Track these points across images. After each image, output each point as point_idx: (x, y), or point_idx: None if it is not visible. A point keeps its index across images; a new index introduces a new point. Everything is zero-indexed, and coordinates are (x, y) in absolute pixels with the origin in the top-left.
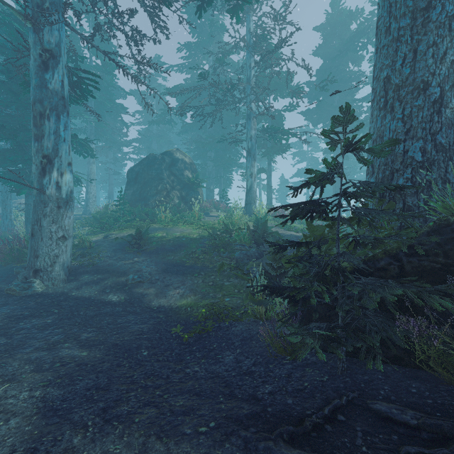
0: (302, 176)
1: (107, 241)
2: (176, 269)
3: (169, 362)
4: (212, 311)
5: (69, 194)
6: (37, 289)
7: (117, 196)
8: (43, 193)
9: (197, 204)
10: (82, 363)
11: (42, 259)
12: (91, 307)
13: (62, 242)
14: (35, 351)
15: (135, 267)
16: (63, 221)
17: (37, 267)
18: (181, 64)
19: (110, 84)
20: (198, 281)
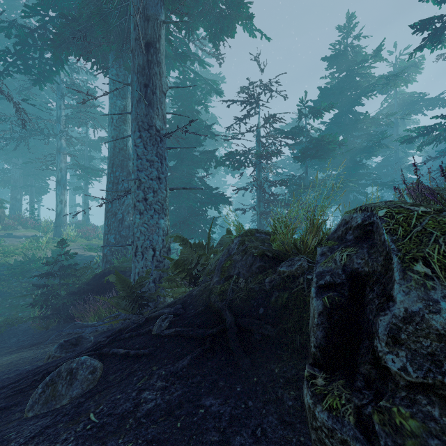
0: None
1: None
2: None
3: None
4: (6, 322)
5: None
6: None
7: None
8: None
9: None
10: None
11: None
12: None
13: None
14: None
15: None
16: None
17: None
18: None
19: None
20: None
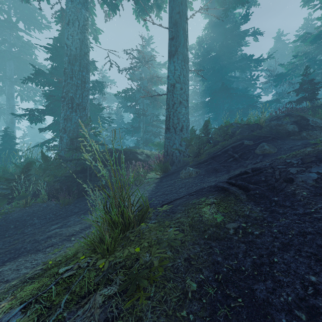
0: None
1: None
2: None
3: None
4: None
5: None
6: None
7: None
8: None
9: None
10: None
11: None
12: None
13: None
14: None
15: None
16: None
17: None
18: None
19: None
20: None
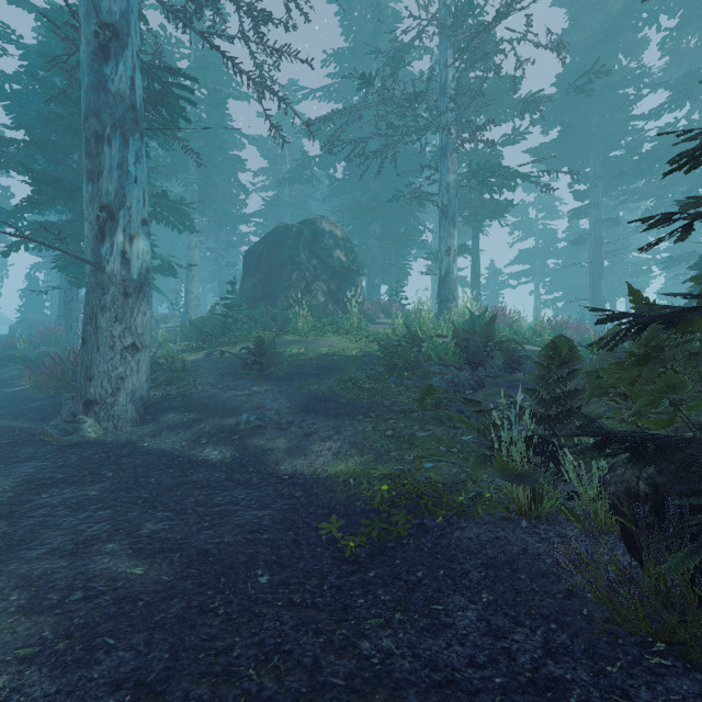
0: (527, 262)
1: (210, 361)
2: (323, 407)
3: (316, 609)
4: (400, 488)
5: (144, 274)
6: (87, 434)
7: (227, 290)
8: (101, 270)
9: (355, 305)
10: (128, 596)
11: (99, 383)
12: (171, 470)
13: (132, 356)
14: (48, 557)
15: (252, 401)
16: (133, 319)
17: (89, 396)
18: (328, 86)
19: (220, 124)
20: (364, 428)
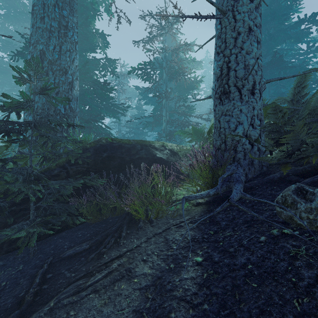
0: None
1: None
2: None
3: None
4: None
5: None
6: None
7: None
8: None
9: None
10: None
11: None
12: None
13: None
14: None
15: None
16: None
17: None
18: None
19: None
20: None
